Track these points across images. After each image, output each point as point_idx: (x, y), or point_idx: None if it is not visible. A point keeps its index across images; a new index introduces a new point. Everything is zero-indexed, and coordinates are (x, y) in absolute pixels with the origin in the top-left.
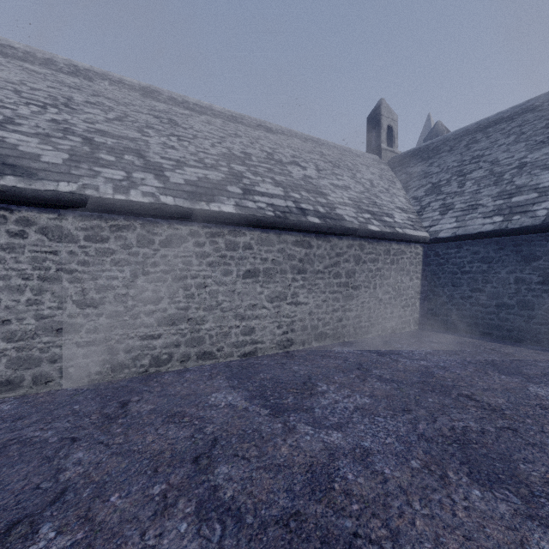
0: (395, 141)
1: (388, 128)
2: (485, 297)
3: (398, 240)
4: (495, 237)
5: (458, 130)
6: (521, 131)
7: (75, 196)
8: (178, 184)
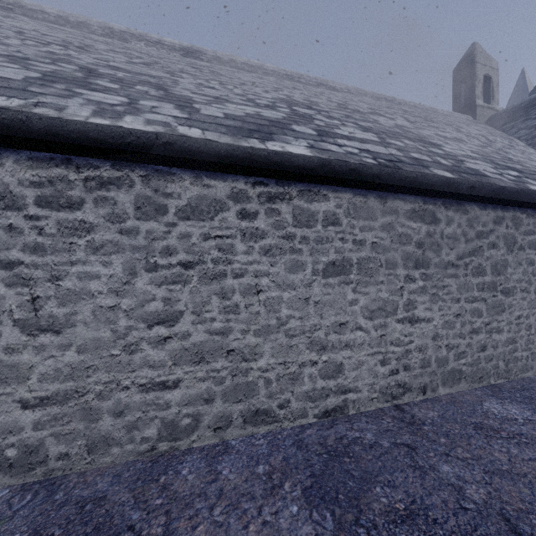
0: (494, 96)
1: (484, 79)
2: None
3: None
4: None
5: None
6: None
7: (6, 114)
8: (213, 117)
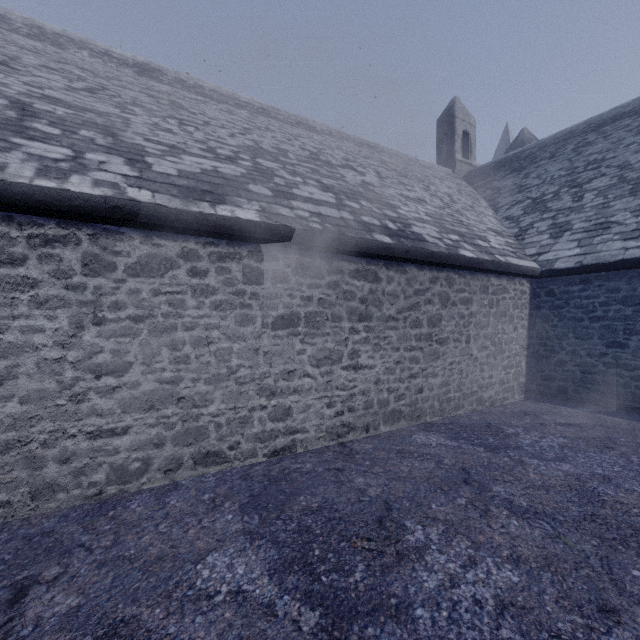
0: (472, 151)
1: (463, 134)
2: (628, 354)
3: (499, 272)
4: None
5: (559, 133)
6: None
7: None
8: (166, 175)
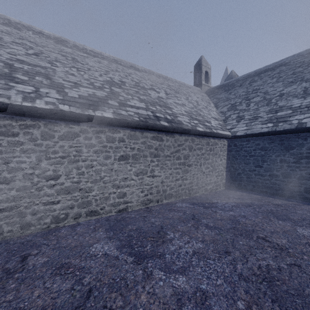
0: (209, 80)
1: (205, 72)
2: (263, 170)
3: (214, 136)
4: (269, 135)
5: (244, 75)
6: (279, 76)
7: None
8: (74, 98)
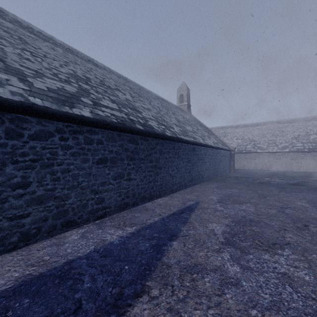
0: None
1: None
2: None
3: None
4: None
5: None
6: None
7: (267, 152)
8: (280, 148)
